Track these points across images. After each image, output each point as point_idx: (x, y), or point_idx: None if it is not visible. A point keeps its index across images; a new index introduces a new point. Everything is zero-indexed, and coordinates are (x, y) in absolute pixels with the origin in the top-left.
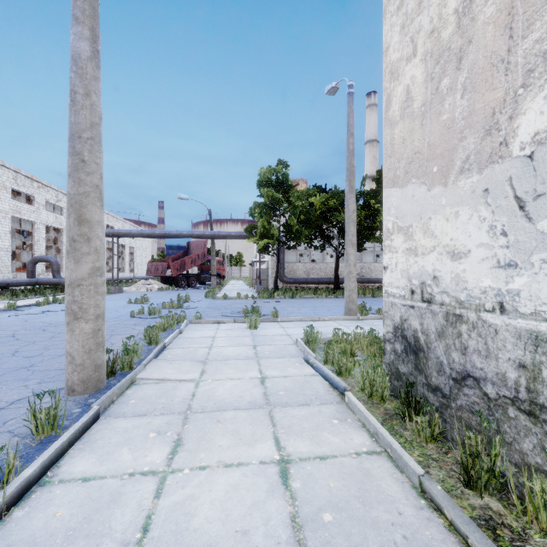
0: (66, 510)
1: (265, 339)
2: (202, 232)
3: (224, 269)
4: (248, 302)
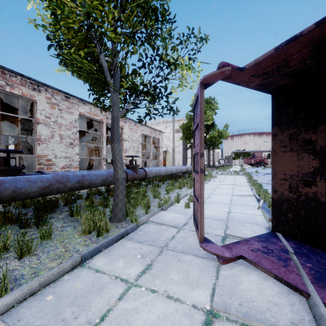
0: None
1: None
2: (270, 150)
3: (267, 161)
4: None
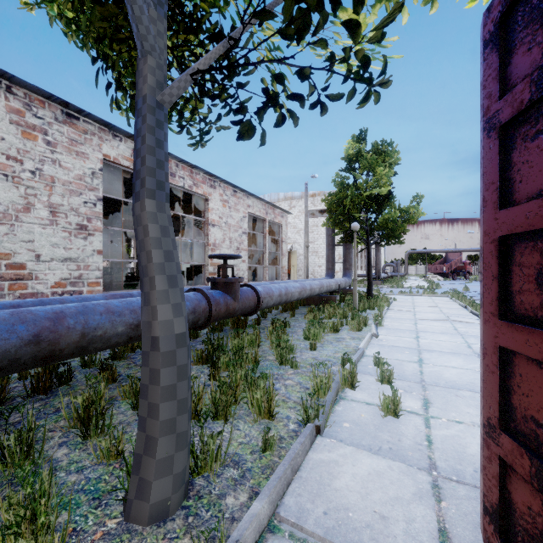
0: None
1: None
2: (478, 248)
3: (471, 268)
4: None
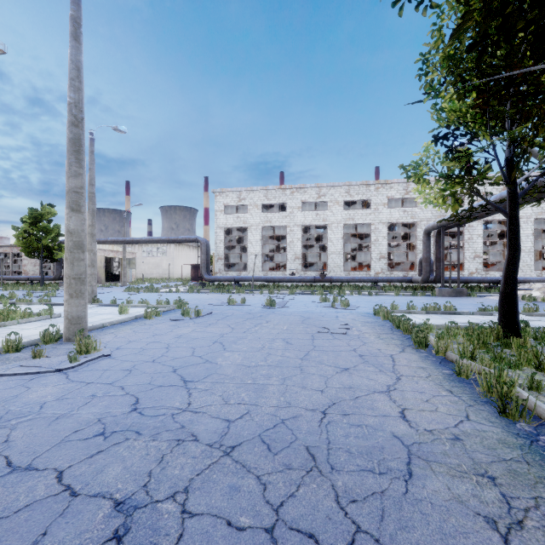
0: (36, 306)
1: (90, 314)
2: None
3: None
4: (316, 320)
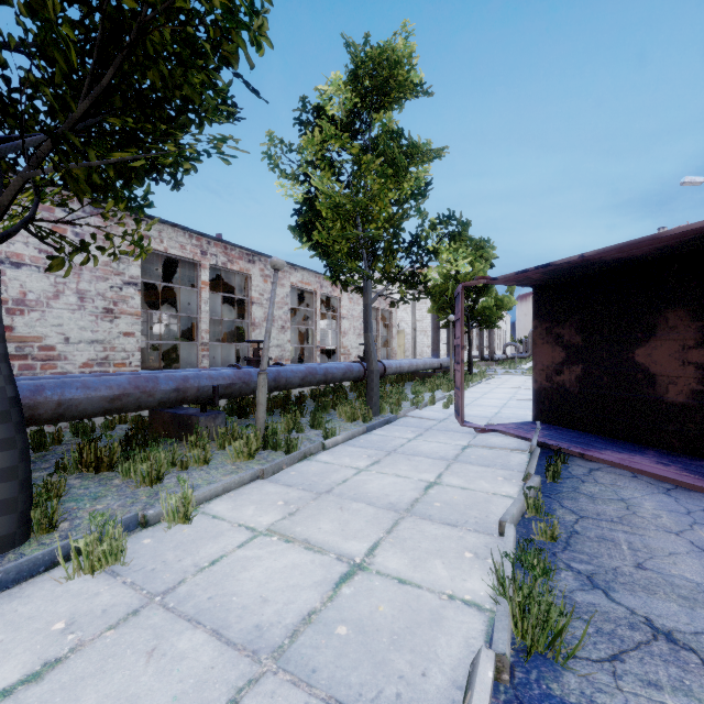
0: None
1: None
2: None
3: None
4: None
